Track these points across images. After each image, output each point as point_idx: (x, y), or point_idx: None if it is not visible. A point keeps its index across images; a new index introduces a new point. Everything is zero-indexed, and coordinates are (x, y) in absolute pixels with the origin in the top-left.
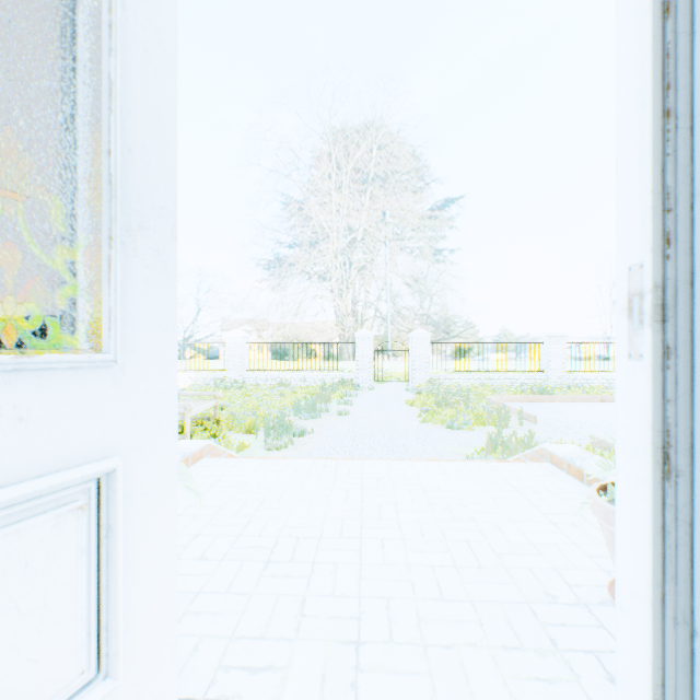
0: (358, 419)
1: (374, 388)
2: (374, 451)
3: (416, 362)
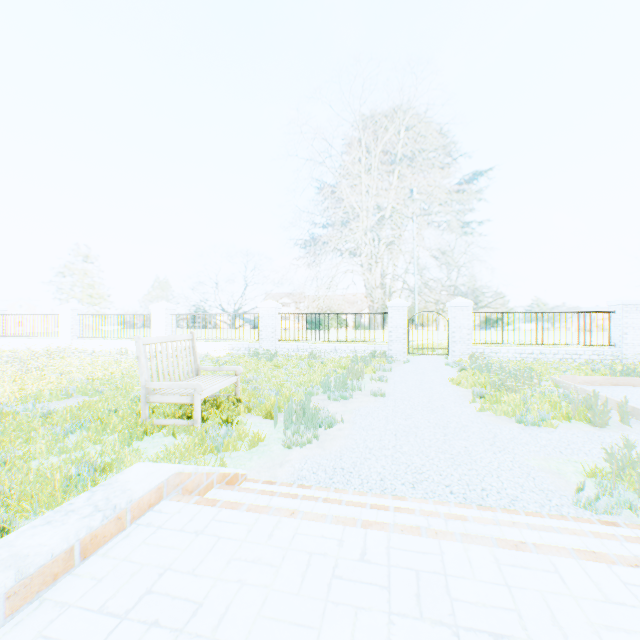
0: (396, 402)
1: (409, 362)
2: (426, 460)
3: (455, 334)
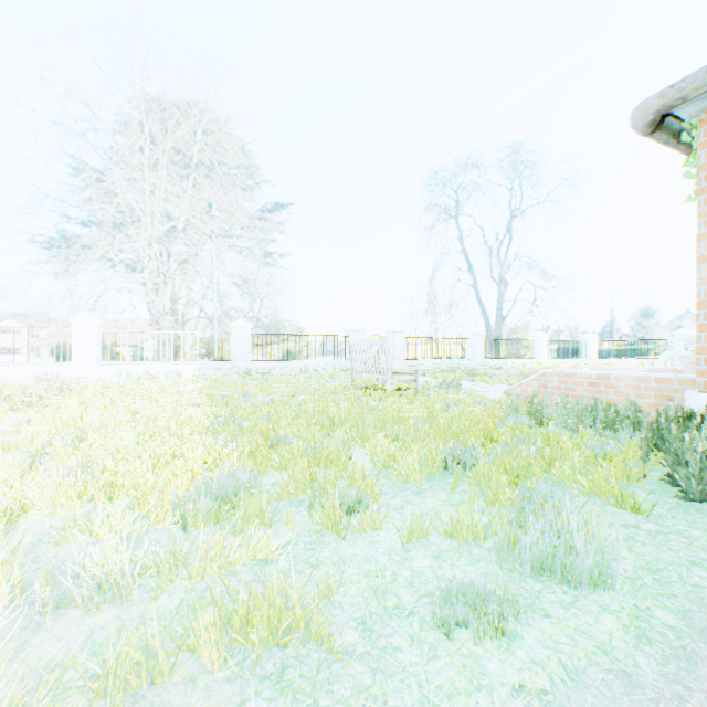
0: None
1: None
2: None
3: (395, 352)
